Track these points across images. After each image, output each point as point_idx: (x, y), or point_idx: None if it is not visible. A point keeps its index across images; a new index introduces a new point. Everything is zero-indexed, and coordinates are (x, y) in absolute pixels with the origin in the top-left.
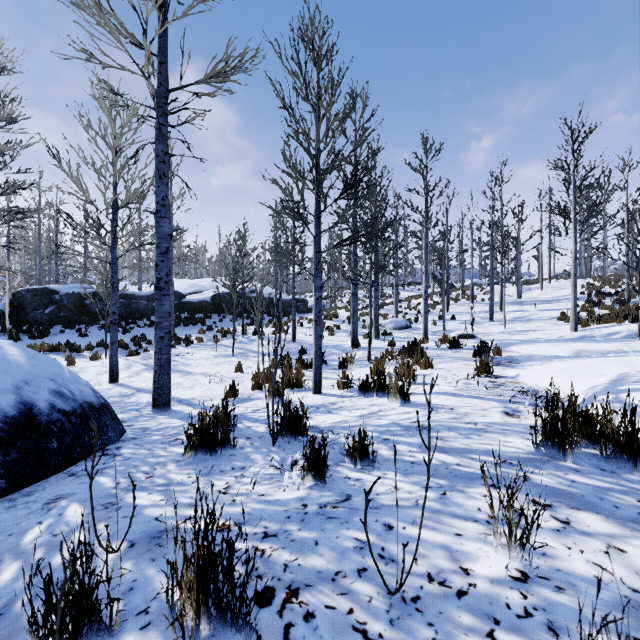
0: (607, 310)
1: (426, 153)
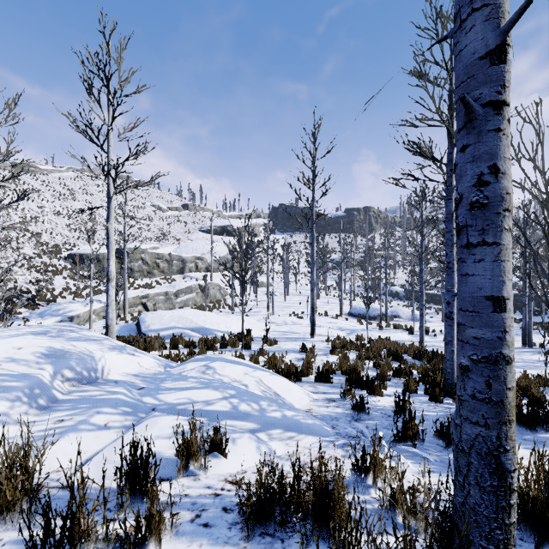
0: None
1: None
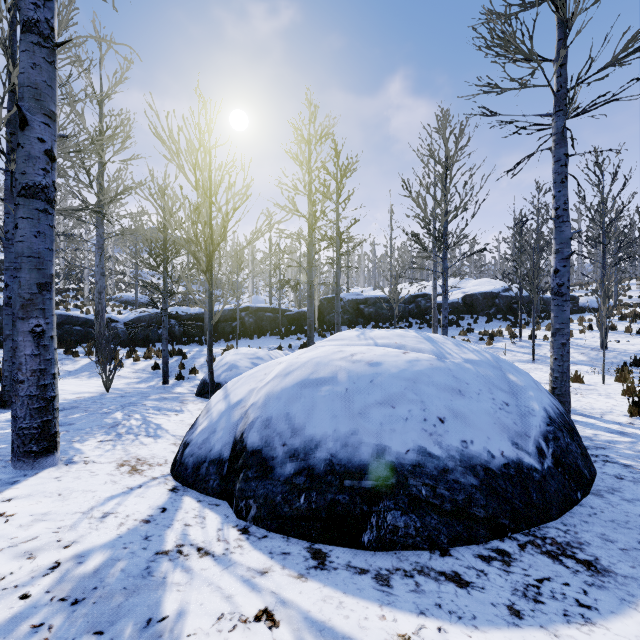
0: None
1: None
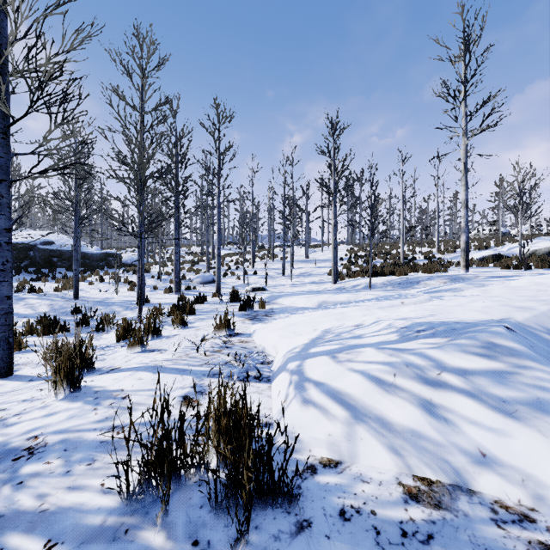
0: (359, 268)
1: (218, 117)
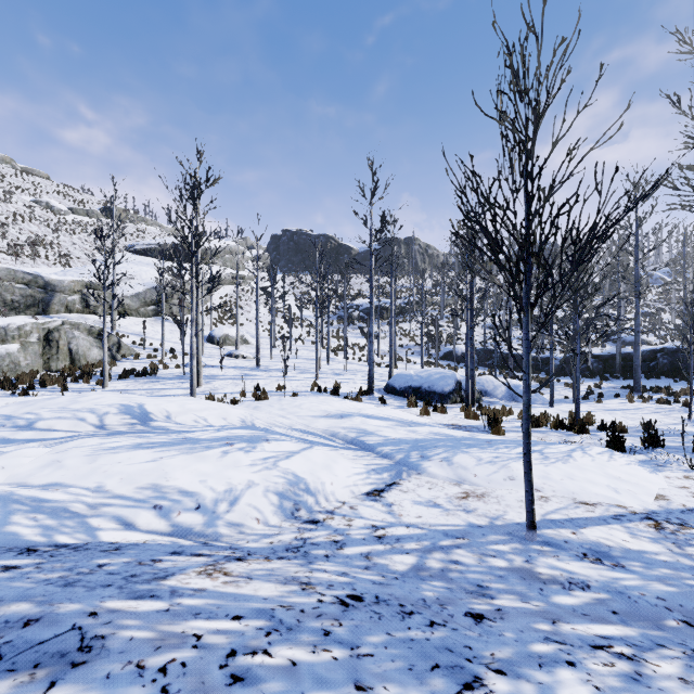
0: None
1: None
